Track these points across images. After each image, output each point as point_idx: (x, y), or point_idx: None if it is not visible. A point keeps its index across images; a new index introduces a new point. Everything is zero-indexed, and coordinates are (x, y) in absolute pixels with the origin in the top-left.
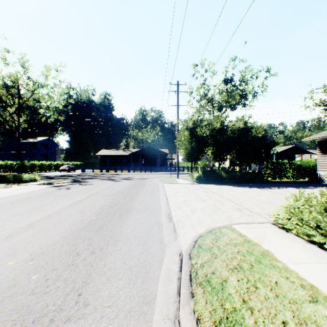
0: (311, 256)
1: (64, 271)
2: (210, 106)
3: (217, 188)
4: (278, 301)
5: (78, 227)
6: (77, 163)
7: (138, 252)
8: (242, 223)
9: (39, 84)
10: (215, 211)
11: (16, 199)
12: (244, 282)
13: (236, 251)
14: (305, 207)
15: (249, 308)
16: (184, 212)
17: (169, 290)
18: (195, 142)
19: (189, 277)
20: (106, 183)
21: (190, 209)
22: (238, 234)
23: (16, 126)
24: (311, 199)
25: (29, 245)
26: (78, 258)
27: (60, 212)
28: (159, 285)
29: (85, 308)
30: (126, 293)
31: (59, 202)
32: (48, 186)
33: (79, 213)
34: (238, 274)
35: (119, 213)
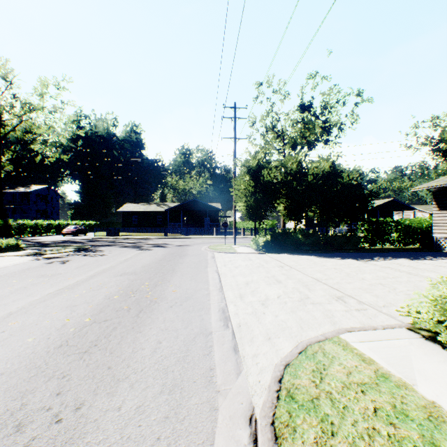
0: None
1: None
2: (280, 142)
3: (295, 259)
4: None
5: (51, 343)
6: (91, 222)
7: (159, 415)
8: (356, 328)
9: (30, 105)
10: (302, 302)
11: None
12: None
13: (371, 409)
14: None
15: None
16: (250, 305)
17: None
18: (261, 191)
19: None
20: (127, 252)
21: (260, 299)
22: (359, 356)
23: None
24: None
25: None
26: (14, 443)
27: (30, 309)
28: None
29: None
30: None
31: (38, 287)
32: (33, 258)
33: (64, 311)
34: None
35: (137, 310)
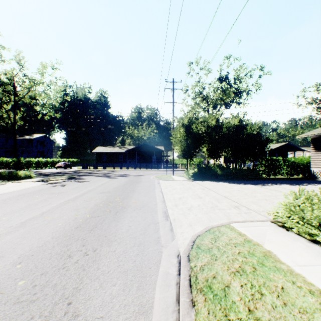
0: (316, 257)
1: (53, 276)
2: (205, 103)
3: (213, 185)
4: (287, 310)
5: (72, 226)
6: (74, 160)
7: (134, 254)
8: (240, 221)
9: (35, 81)
10: (212, 208)
11: (9, 196)
12: (249, 288)
13: (237, 252)
14: (305, 205)
15: (256, 320)
16: (181, 209)
17: (168, 297)
18: (191, 139)
19: (189, 282)
20: (102, 180)
21: (187, 207)
22: (238, 233)
23: (12, 124)
24: (313, 197)
25: (18, 246)
26: (70, 261)
27: (54, 210)
28: (156, 292)
29: (75, 320)
30: (120, 301)
31: (53, 199)
32: (43, 183)
33: (73, 211)
34: (241, 278)
35: (115, 211)
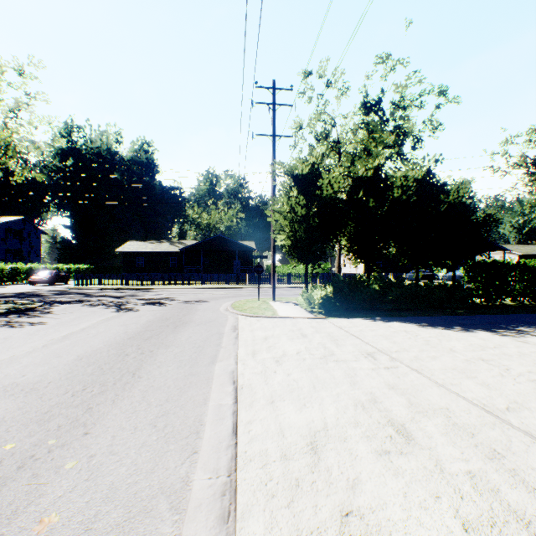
0: None
1: None
2: (334, 158)
3: (384, 333)
4: None
5: None
6: (81, 267)
7: None
8: None
9: None
10: None
11: None
12: None
13: None
14: None
15: None
16: None
17: None
18: (317, 214)
19: None
20: (89, 317)
21: None
22: None
23: None
24: None
25: None
26: None
27: None
28: None
29: None
30: None
31: None
32: None
33: None
34: None
35: None
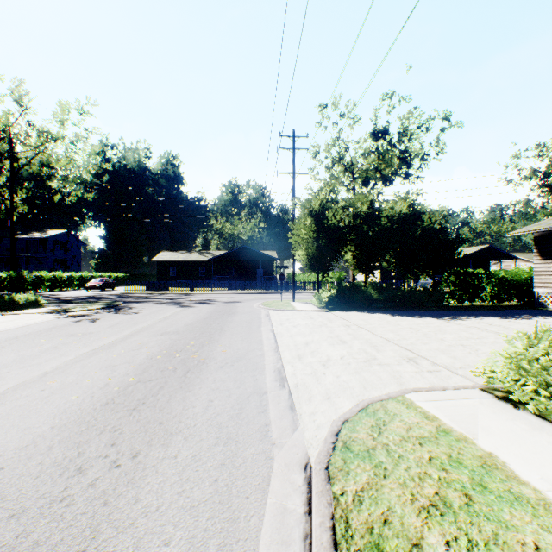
0: None
1: (36, 521)
2: (349, 177)
3: (364, 318)
4: None
5: (96, 400)
6: (119, 275)
7: (215, 463)
8: (424, 388)
9: (48, 134)
10: (368, 363)
11: None
12: (464, 550)
13: (426, 458)
14: (549, 358)
15: None
16: (309, 366)
17: None
18: (325, 237)
19: (332, 537)
20: (166, 310)
21: (320, 360)
22: (422, 414)
23: (8, 210)
24: None
25: None
26: (79, 482)
27: (67, 369)
28: None
29: None
30: None
31: (71, 346)
32: (58, 316)
33: (104, 371)
34: (443, 524)
35: (184, 370)
